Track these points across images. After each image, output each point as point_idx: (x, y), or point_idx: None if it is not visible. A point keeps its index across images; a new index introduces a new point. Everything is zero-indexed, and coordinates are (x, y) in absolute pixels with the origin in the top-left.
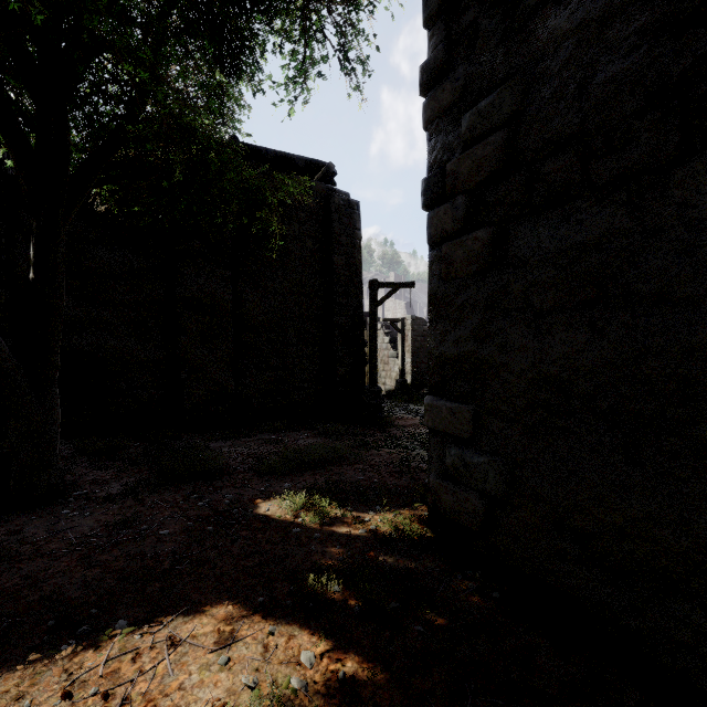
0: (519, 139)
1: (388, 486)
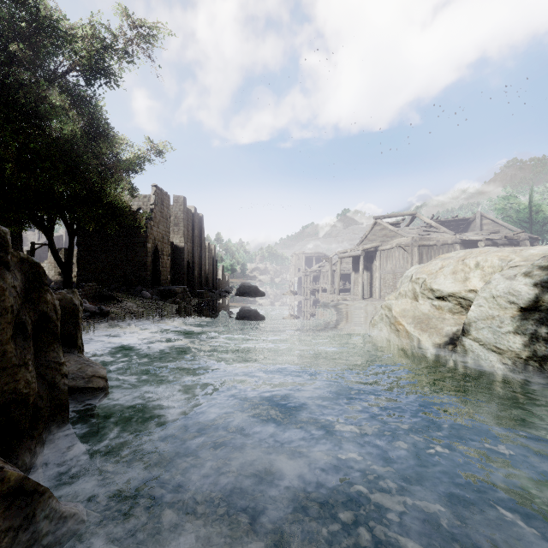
0: (91, 244)
1: None
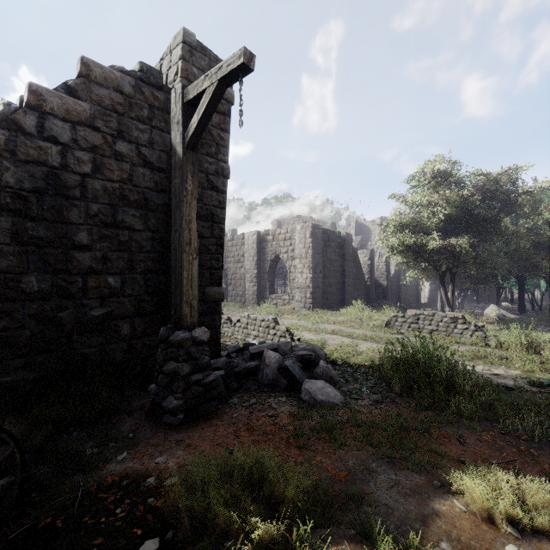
0: None
1: None
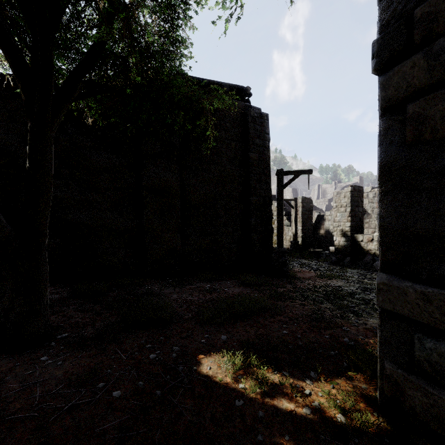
0: None
1: (312, 344)
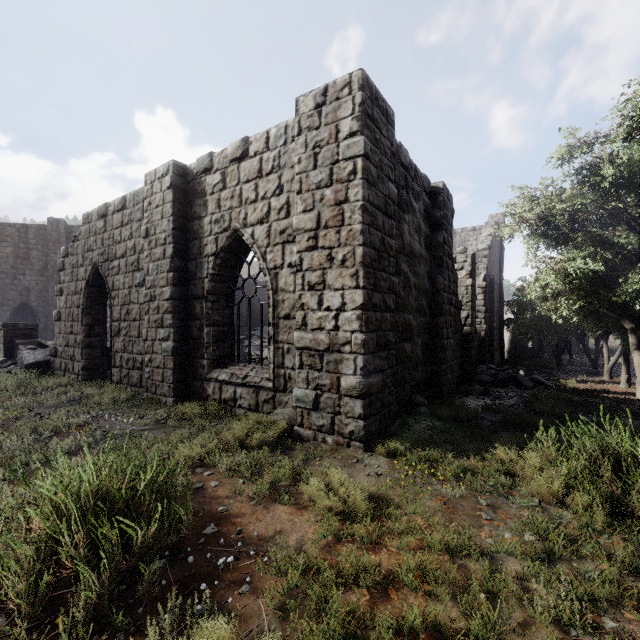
0: None
1: None
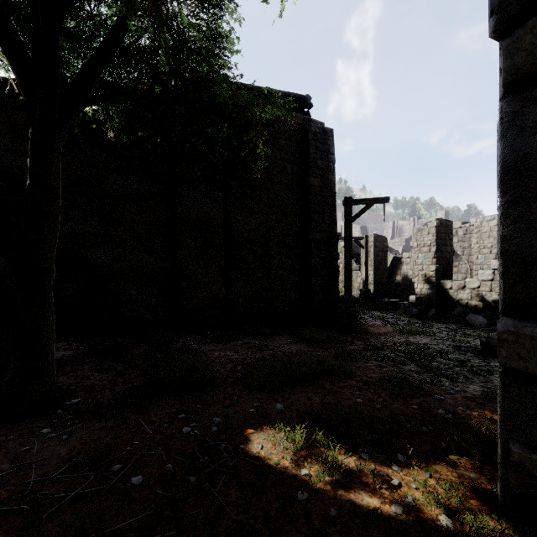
0: None
1: (396, 416)
